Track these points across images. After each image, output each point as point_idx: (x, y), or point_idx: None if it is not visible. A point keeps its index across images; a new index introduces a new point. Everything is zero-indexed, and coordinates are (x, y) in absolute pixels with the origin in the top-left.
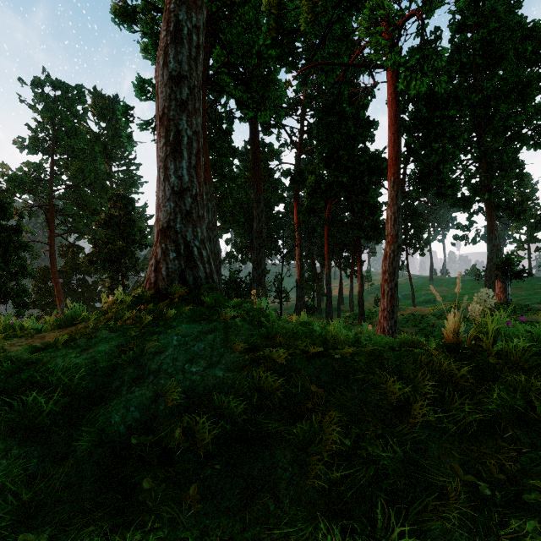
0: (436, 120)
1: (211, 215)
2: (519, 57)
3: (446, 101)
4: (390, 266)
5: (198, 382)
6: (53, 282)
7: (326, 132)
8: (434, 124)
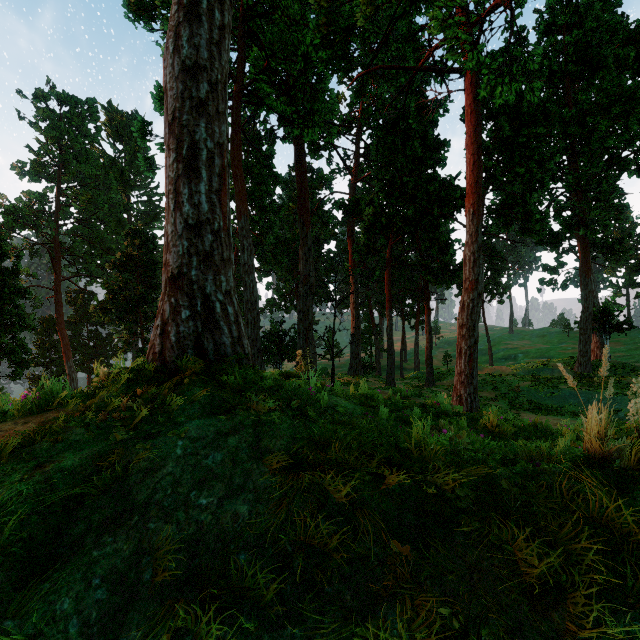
0: (522, 139)
1: (247, 256)
2: (619, 64)
3: (534, 117)
4: (468, 319)
5: (208, 526)
6: (59, 335)
7: (387, 154)
8: (519, 145)
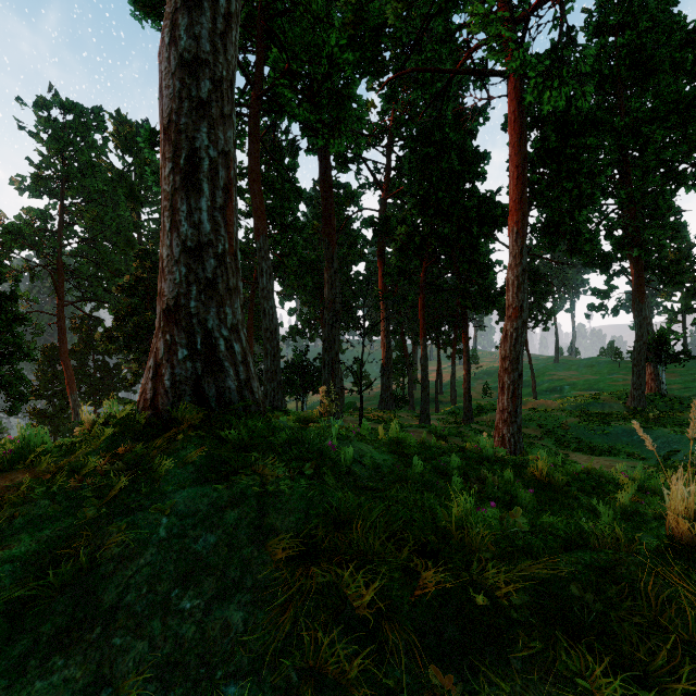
0: (569, 151)
1: (266, 279)
2: (676, 68)
3: (583, 126)
4: (511, 350)
5: (190, 643)
6: (63, 365)
7: (421, 167)
8: (567, 156)
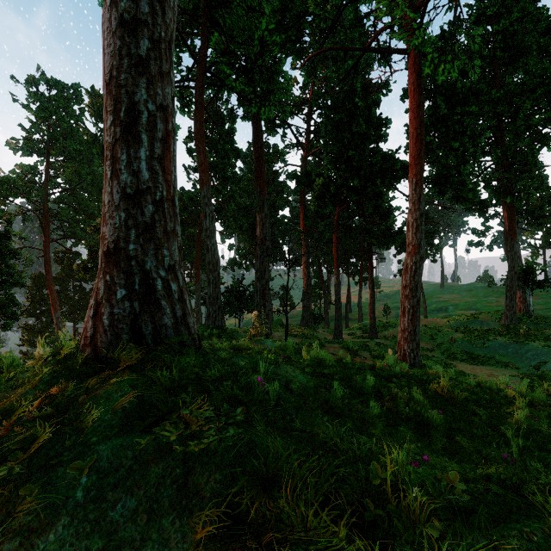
0: (456, 117)
1: (209, 222)
2: (541, 51)
3: (467, 96)
4: (411, 280)
5: None
6: (48, 290)
7: (335, 131)
8: (454, 121)
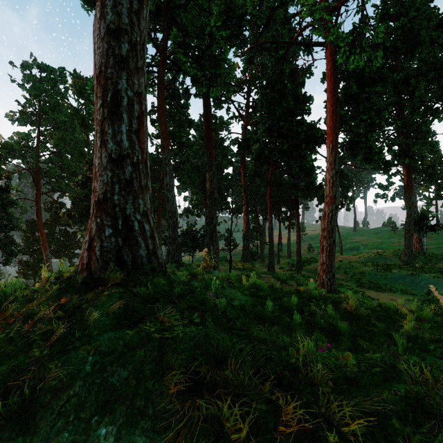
0: (365, 95)
1: (169, 178)
2: (433, 42)
3: (374, 79)
4: (328, 224)
5: None
6: (39, 233)
7: (269, 106)
8: (363, 99)
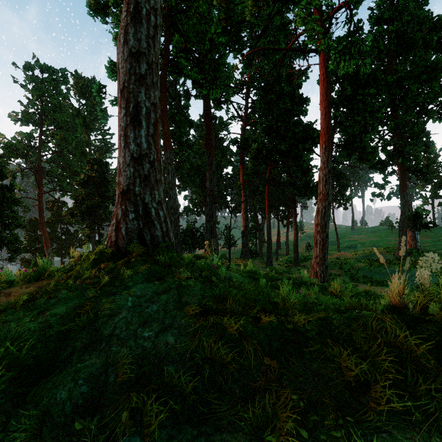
0: (359, 97)
1: (171, 177)
2: (426, 45)
3: (367, 81)
4: (321, 220)
5: (149, 349)
6: (41, 231)
7: (267, 107)
8: (357, 101)
